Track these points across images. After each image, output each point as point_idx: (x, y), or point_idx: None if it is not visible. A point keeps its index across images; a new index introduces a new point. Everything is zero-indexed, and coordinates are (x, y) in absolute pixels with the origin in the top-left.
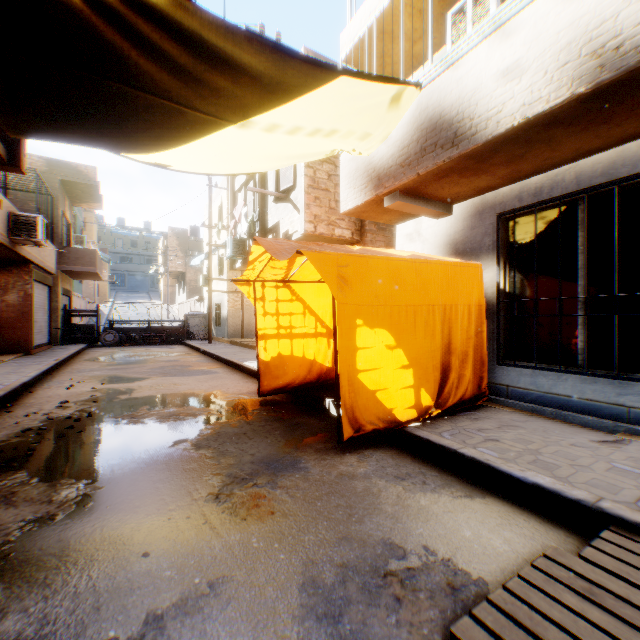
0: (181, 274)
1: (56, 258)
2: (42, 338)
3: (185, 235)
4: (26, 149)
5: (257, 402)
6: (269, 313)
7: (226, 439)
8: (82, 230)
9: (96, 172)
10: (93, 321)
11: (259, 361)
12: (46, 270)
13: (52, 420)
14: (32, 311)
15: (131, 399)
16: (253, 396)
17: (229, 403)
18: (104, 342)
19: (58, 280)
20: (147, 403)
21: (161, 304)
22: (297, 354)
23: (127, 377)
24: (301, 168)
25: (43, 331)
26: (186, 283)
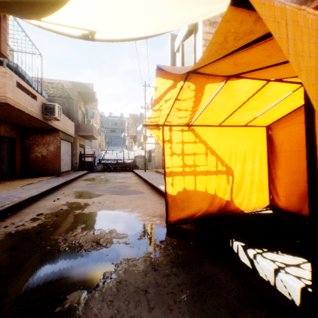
0: (135, 136)
1: (74, 129)
2: (66, 168)
3: (136, 117)
4: (7, 40)
5: (165, 229)
6: (175, 153)
7: (122, 302)
8: (91, 117)
9: (92, 86)
10: (96, 159)
11: (167, 195)
12: (68, 134)
13: (14, 234)
14: (59, 154)
15: (79, 215)
16: (163, 220)
17: (143, 228)
18: (96, 170)
19: (76, 140)
20: (86, 221)
21: (123, 151)
22: (200, 189)
23: (91, 193)
24: (199, 49)
25: (67, 164)
26: (137, 141)
